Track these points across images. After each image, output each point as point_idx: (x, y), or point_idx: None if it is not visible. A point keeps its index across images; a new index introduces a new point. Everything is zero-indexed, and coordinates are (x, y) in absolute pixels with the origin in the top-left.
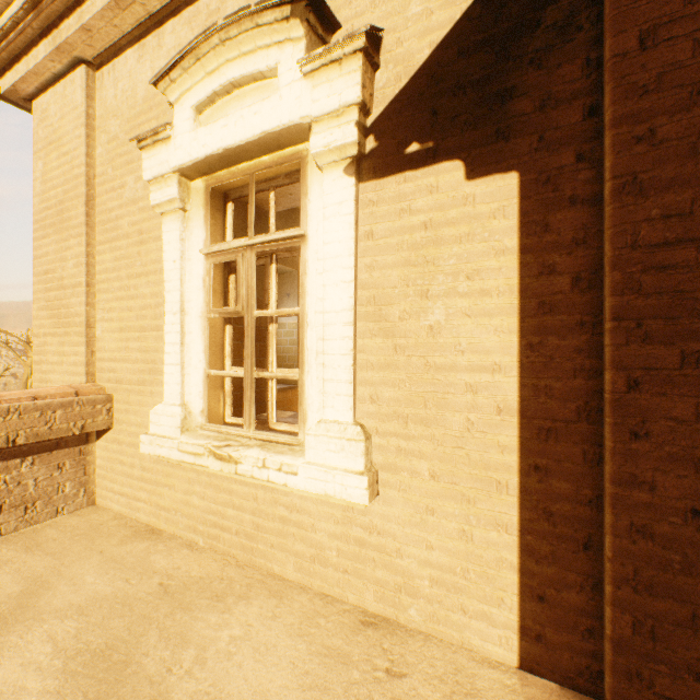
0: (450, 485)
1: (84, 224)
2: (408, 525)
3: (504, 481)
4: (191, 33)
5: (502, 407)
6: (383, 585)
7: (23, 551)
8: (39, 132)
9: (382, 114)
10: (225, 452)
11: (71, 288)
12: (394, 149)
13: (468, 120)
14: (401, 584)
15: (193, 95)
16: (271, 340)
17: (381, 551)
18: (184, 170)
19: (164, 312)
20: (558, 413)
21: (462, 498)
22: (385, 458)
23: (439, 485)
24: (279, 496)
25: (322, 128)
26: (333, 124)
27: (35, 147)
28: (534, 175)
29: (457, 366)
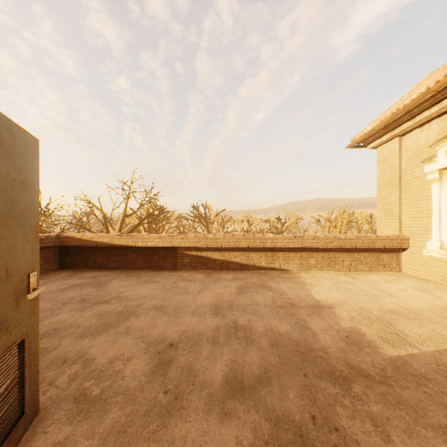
0: None
1: (398, 185)
2: None
3: None
4: (443, 124)
5: None
6: None
7: (387, 275)
8: (379, 157)
9: None
10: None
11: (392, 205)
12: None
13: None
14: None
15: (444, 148)
16: None
17: None
18: (440, 169)
19: (431, 212)
20: None
21: None
22: None
23: None
24: None
25: None
26: None
27: (377, 162)
28: None
29: None
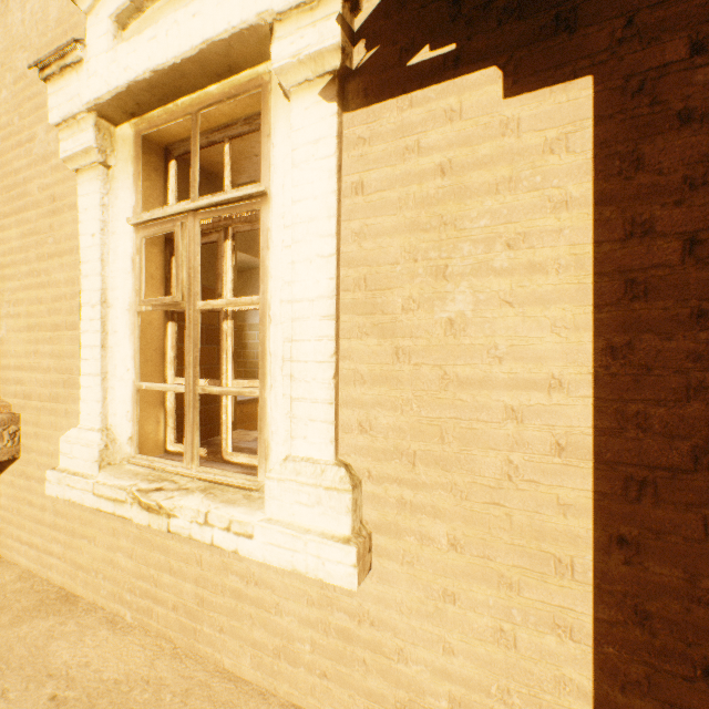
0: (480, 559)
1: None
2: (416, 615)
3: (568, 559)
4: None
5: (564, 444)
6: (378, 701)
7: None
8: None
9: (376, 9)
10: (153, 500)
11: None
12: (394, 59)
13: (509, 6)
14: (406, 702)
15: None
16: (226, 342)
17: (375, 651)
18: (102, 107)
19: (80, 304)
20: (659, 457)
21: (499, 580)
22: (381, 515)
23: (463, 558)
24: (231, 560)
25: (288, 29)
26: (304, 21)
27: None
28: (617, 81)
29: (492, 381)
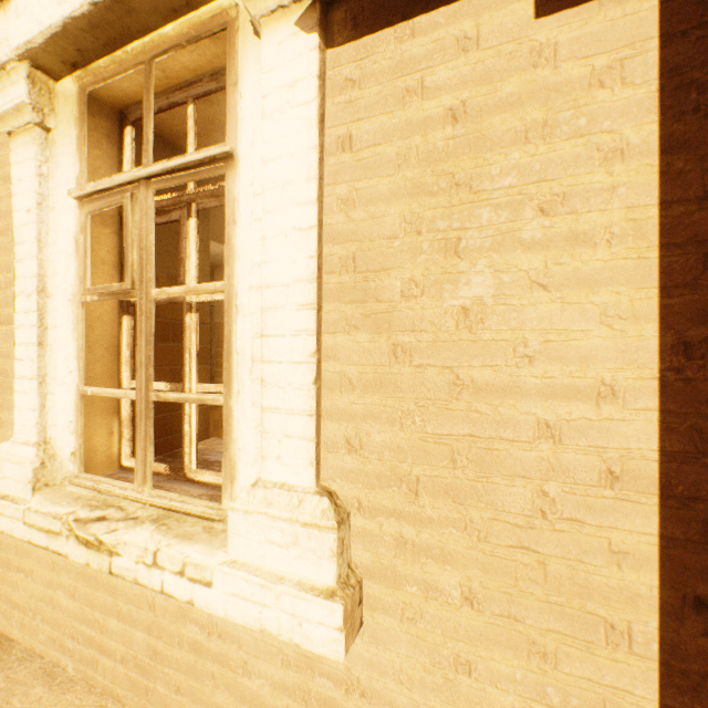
0: (503, 619)
1: None
2: (419, 687)
3: (624, 625)
4: None
5: (619, 472)
6: None
7: None
8: None
9: None
10: (92, 534)
11: None
12: None
13: None
14: None
15: None
16: (189, 339)
17: None
18: (36, 54)
19: (14, 293)
20: None
21: (529, 648)
22: (375, 557)
23: (481, 617)
24: (189, 605)
25: None
26: None
27: None
28: None
29: (520, 387)
